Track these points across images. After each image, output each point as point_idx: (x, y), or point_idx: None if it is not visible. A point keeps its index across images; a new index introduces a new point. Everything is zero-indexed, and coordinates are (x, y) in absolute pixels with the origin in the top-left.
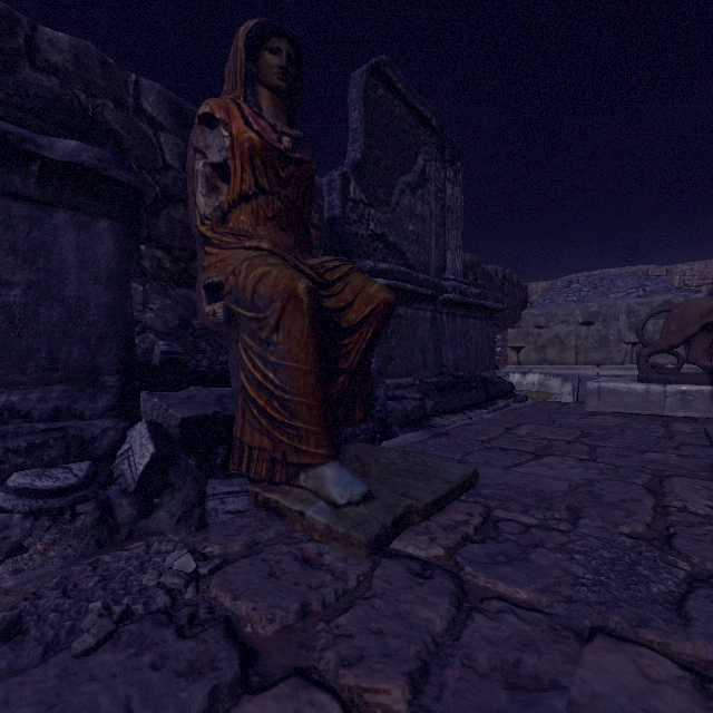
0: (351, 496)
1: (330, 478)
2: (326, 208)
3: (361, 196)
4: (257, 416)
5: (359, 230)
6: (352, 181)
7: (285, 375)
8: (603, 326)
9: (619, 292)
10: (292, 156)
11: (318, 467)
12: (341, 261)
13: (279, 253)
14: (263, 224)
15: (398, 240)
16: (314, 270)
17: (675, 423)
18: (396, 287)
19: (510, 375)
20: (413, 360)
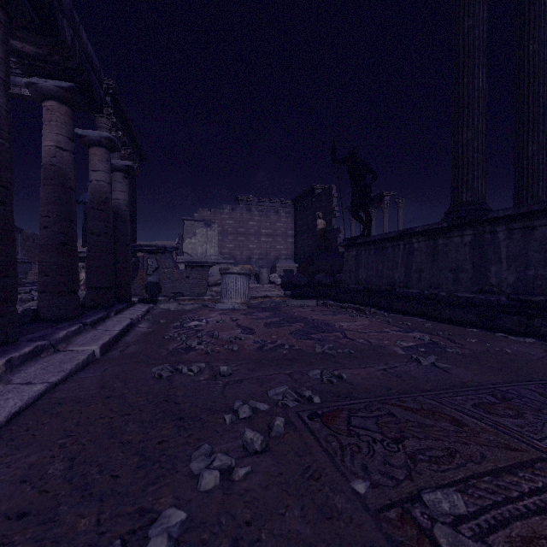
0: None
1: None
2: None
3: None
4: None
5: None
6: None
7: None
8: None
9: None
10: None
11: None
12: None
13: None
14: None
15: None
16: None
17: None
18: None
19: None
20: None
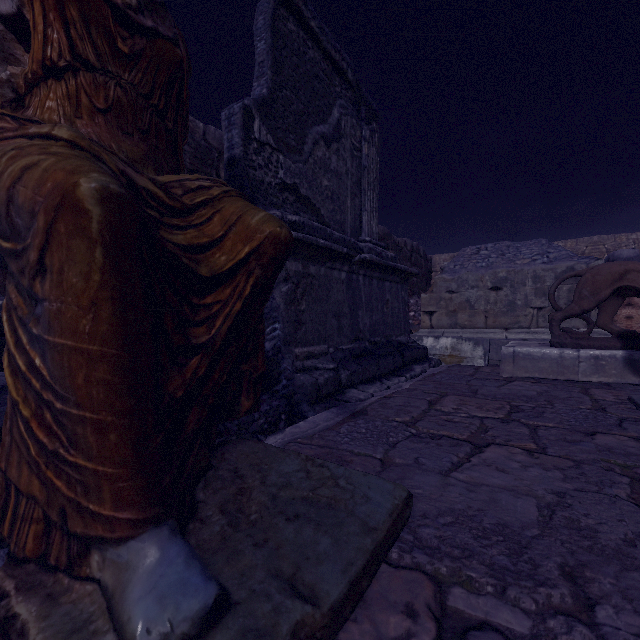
0: (170, 627)
1: (139, 572)
2: (226, 147)
3: (268, 138)
4: (24, 435)
5: (265, 176)
6: (257, 118)
7: (52, 364)
8: (511, 292)
9: (525, 258)
10: (138, 20)
11: (119, 545)
12: (214, 182)
13: (88, 147)
14: (88, 117)
15: (311, 193)
16: (160, 185)
17: (594, 390)
18: (306, 241)
19: (424, 339)
20: (327, 325)
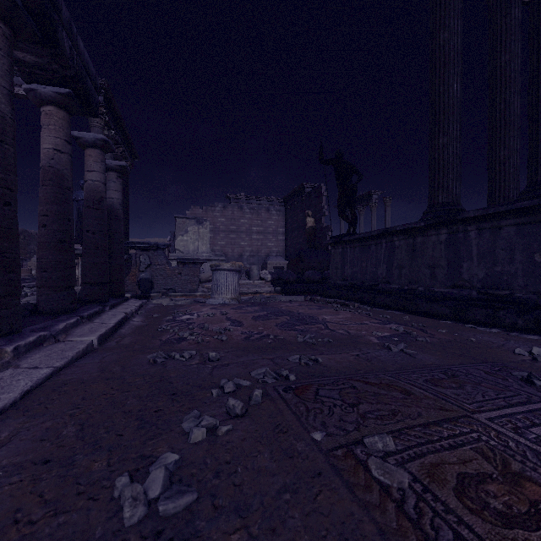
0: None
1: None
2: None
3: None
4: None
5: None
6: None
7: None
8: None
9: None
10: None
11: None
12: None
13: None
14: None
15: None
16: None
17: None
18: None
19: None
20: None
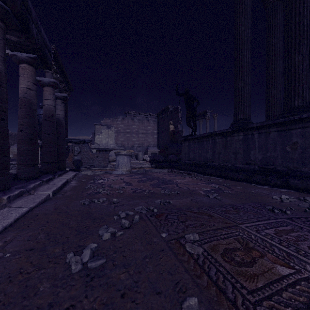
0: None
1: None
2: None
3: None
4: None
5: None
6: None
7: None
8: None
9: None
10: None
11: None
12: None
13: None
14: None
15: None
16: None
17: None
18: None
19: None
20: None
